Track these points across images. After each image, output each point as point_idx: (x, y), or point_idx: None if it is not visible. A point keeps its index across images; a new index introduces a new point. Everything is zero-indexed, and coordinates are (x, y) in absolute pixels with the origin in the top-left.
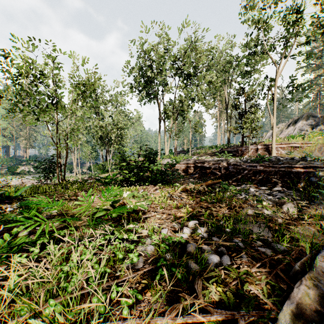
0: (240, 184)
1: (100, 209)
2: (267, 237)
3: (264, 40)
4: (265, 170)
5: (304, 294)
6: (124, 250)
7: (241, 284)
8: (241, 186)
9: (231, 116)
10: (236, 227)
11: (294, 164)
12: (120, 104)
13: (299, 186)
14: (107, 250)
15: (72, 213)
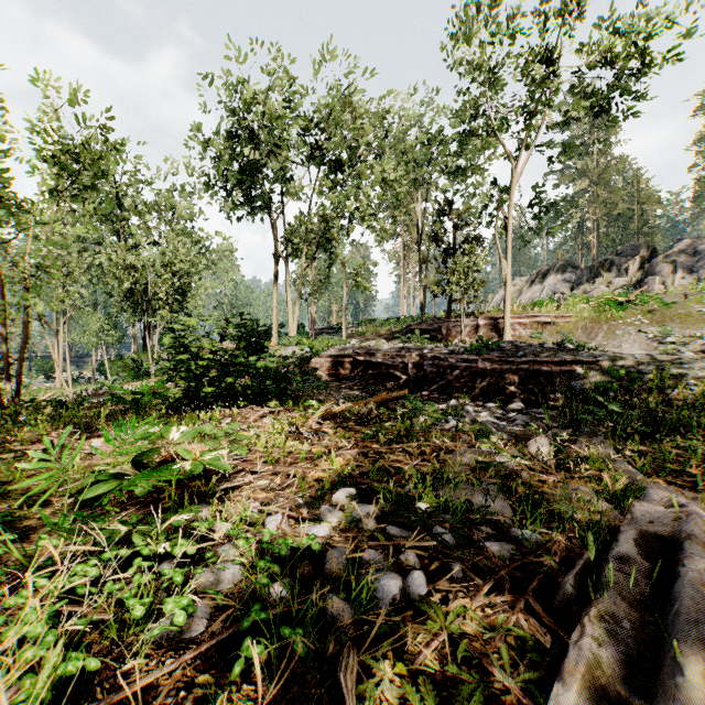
0: (446, 399)
1: (103, 476)
2: (503, 515)
3: (489, 108)
4: (493, 369)
5: (591, 661)
6: (158, 587)
7: (452, 643)
8: (447, 402)
9: (428, 257)
10: (438, 496)
11: (544, 356)
12: (180, 214)
13: (555, 399)
14: (101, 599)
15: (23, 491)
